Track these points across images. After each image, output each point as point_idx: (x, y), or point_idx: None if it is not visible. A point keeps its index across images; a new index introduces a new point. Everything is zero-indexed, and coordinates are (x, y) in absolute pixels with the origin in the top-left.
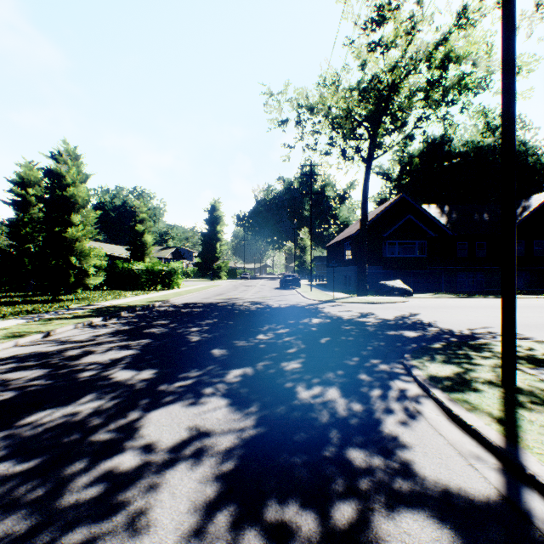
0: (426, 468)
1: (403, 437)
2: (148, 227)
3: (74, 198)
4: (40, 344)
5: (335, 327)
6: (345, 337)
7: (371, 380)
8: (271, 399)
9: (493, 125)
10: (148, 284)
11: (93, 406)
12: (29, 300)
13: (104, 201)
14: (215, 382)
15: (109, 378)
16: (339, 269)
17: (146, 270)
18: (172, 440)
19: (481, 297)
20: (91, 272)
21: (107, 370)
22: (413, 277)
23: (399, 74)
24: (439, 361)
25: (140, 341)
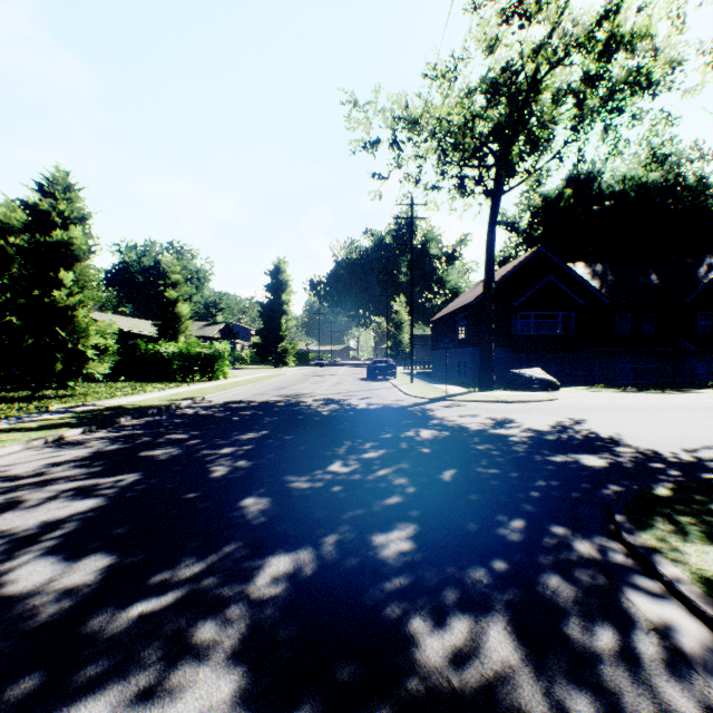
0: None
1: None
2: (183, 293)
3: (64, 247)
4: None
5: (460, 447)
6: (483, 467)
7: (575, 594)
8: (351, 674)
9: (661, 154)
10: (182, 373)
11: None
12: None
13: (130, 260)
14: (225, 602)
15: None
16: (449, 351)
17: (179, 354)
18: None
19: (659, 392)
20: (89, 356)
21: (10, 557)
22: (554, 363)
23: (548, 56)
24: (697, 536)
25: (121, 477)
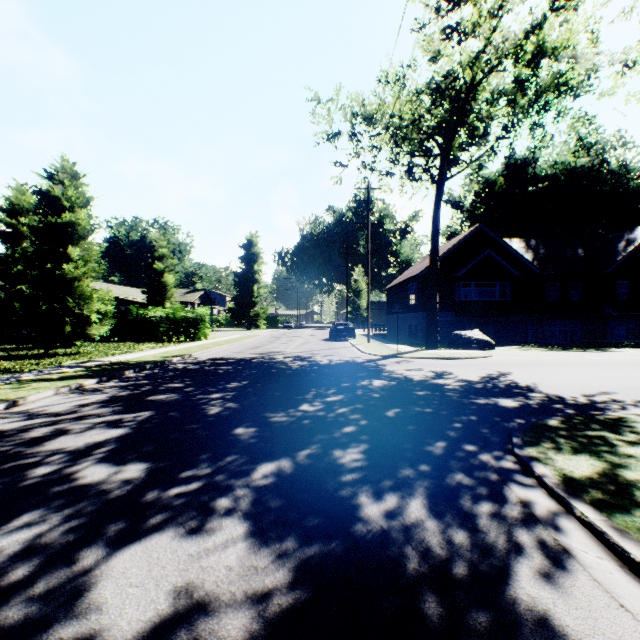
0: None
1: (558, 614)
2: (169, 265)
3: (72, 227)
4: None
5: (404, 393)
6: (420, 407)
7: (472, 483)
8: (319, 523)
9: (587, 142)
10: (168, 334)
11: (25, 539)
12: (15, 355)
13: (119, 234)
14: (233, 488)
15: (71, 480)
16: (402, 316)
17: (166, 318)
18: (138, 625)
19: (580, 350)
20: (93, 319)
21: (75, 463)
22: (492, 326)
23: (481, 67)
24: (568, 450)
25: (138, 414)
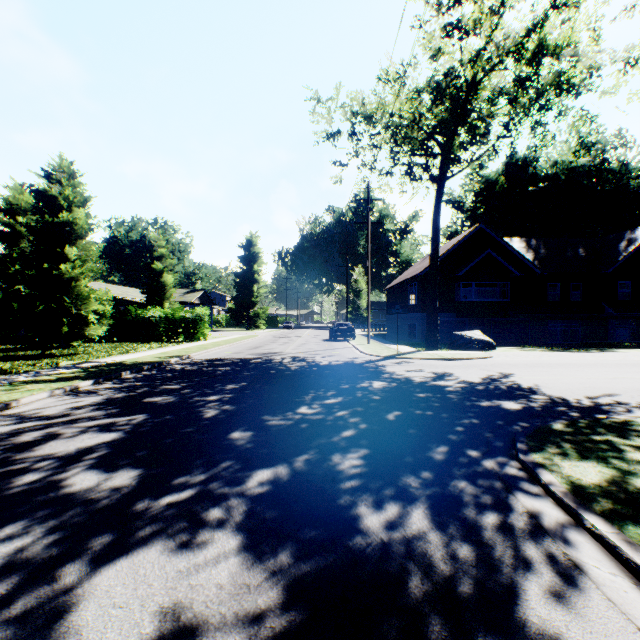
0: None
1: (572, 639)
2: (168, 265)
3: (69, 226)
4: None
5: (405, 395)
6: (421, 410)
7: (476, 491)
8: (316, 535)
9: (588, 141)
10: (167, 334)
11: (6, 553)
12: (12, 355)
13: (119, 234)
14: (227, 497)
15: (59, 487)
16: (402, 316)
17: (165, 318)
18: None
19: (582, 351)
20: (91, 320)
21: (64, 470)
22: (493, 326)
23: (483, 65)
24: (574, 455)
25: (133, 417)
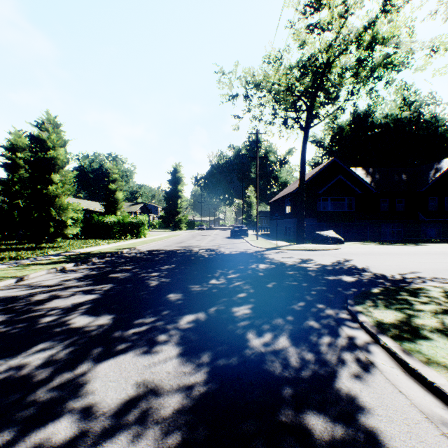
0: (396, 440)
1: (362, 396)
2: (119, 186)
3: (54, 160)
4: (12, 289)
5: (280, 272)
6: (290, 281)
7: (319, 326)
8: (222, 349)
9: (409, 100)
10: (119, 234)
11: (43, 357)
12: (15, 247)
13: (84, 164)
14: (168, 329)
15: (66, 324)
16: (280, 221)
17: (118, 222)
18: (117, 401)
19: (402, 244)
20: (69, 223)
21: (67, 315)
22: (343, 228)
23: (333, 52)
24: (382, 307)
25: (104, 285)
